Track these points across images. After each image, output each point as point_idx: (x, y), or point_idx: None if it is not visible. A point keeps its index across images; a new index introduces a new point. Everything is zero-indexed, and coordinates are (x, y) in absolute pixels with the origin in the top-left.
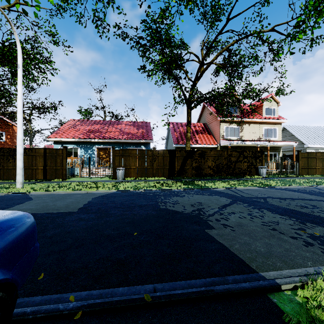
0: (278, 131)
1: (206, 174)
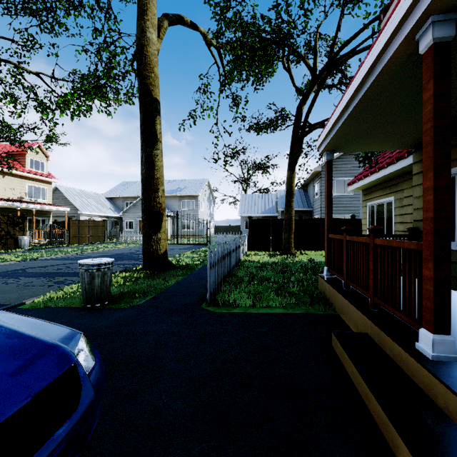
0: (48, 191)
1: None
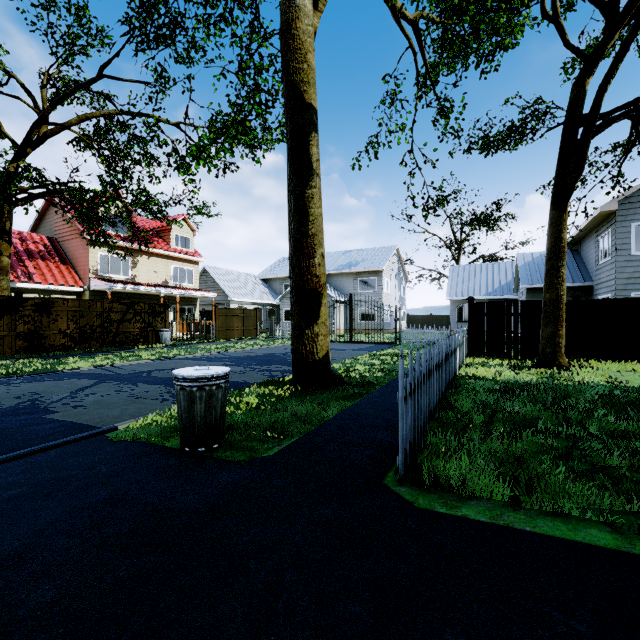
0: (194, 274)
1: (55, 347)
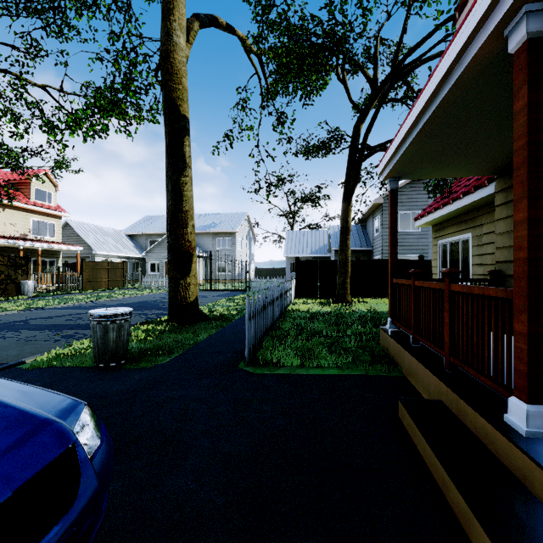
0: (56, 227)
1: None
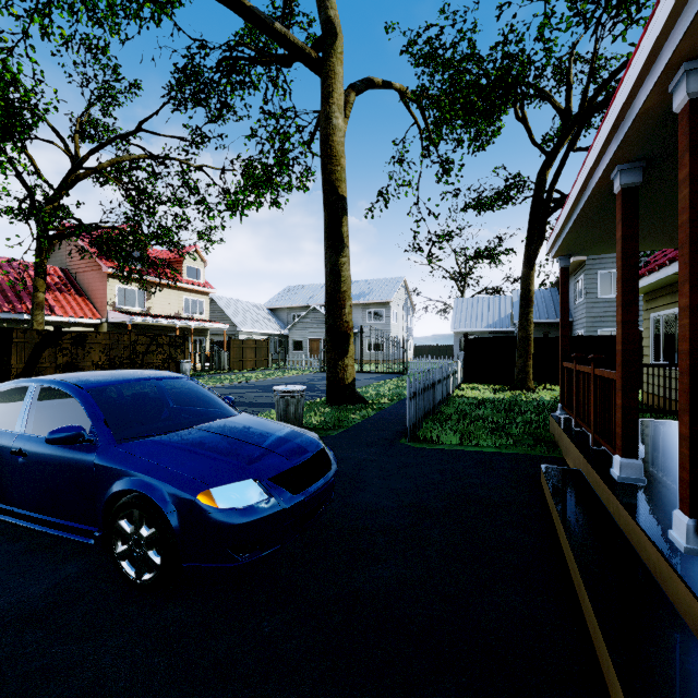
0: (205, 305)
1: None
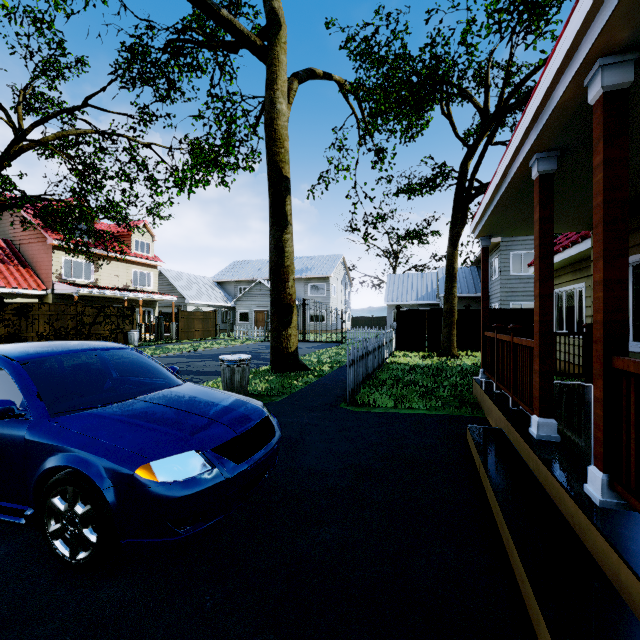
0: (153, 277)
1: None
